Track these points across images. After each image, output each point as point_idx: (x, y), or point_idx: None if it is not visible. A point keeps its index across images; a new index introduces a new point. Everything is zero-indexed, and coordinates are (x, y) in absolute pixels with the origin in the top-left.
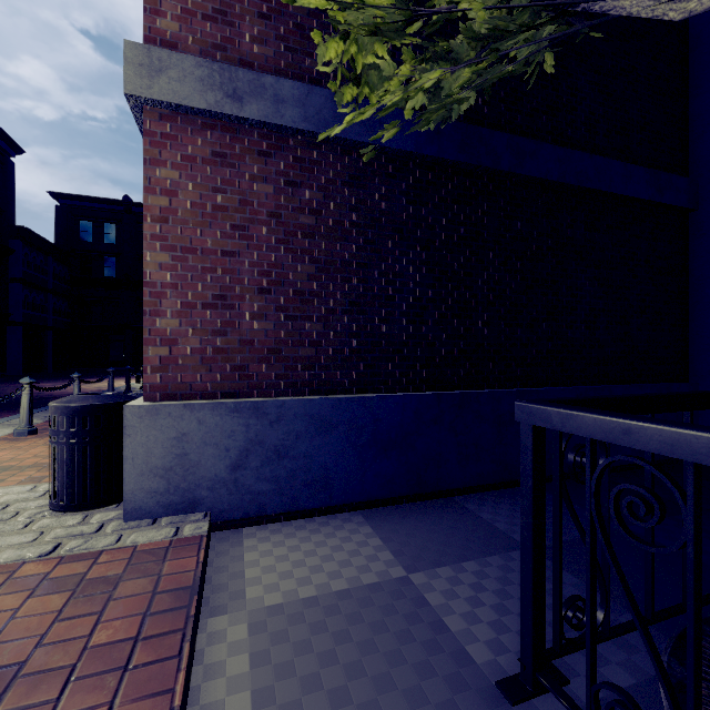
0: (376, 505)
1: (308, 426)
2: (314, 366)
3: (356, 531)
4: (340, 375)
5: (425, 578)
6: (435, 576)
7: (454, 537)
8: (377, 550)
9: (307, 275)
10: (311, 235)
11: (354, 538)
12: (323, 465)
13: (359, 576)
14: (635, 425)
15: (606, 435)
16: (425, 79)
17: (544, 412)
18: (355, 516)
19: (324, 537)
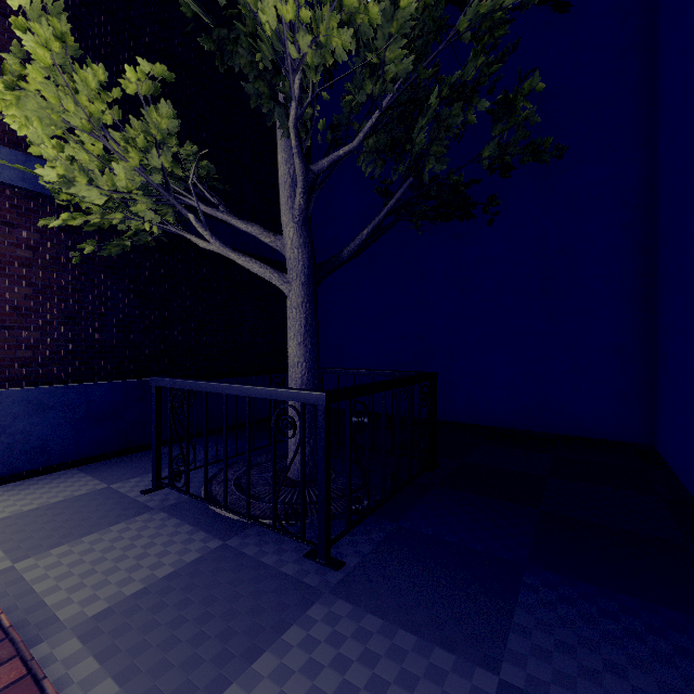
0: (91, 462)
1: (27, 409)
2: (32, 364)
3: (72, 477)
4: (57, 370)
5: (121, 484)
6: (128, 482)
7: (147, 466)
8: (88, 481)
9: (25, 295)
10: (28, 265)
11: (70, 480)
12: (41, 437)
13: (73, 493)
14: (176, 381)
15: (171, 385)
16: (115, 215)
17: (158, 380)
18: (71, 471)
19: (43, 485)
